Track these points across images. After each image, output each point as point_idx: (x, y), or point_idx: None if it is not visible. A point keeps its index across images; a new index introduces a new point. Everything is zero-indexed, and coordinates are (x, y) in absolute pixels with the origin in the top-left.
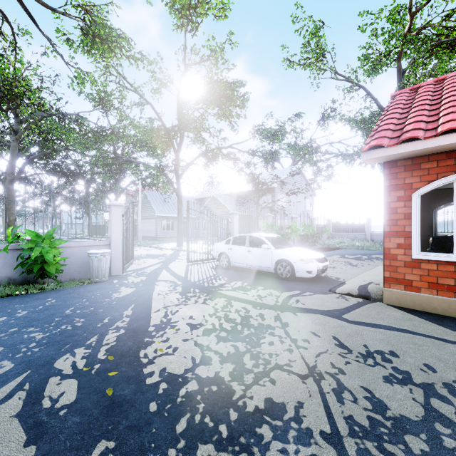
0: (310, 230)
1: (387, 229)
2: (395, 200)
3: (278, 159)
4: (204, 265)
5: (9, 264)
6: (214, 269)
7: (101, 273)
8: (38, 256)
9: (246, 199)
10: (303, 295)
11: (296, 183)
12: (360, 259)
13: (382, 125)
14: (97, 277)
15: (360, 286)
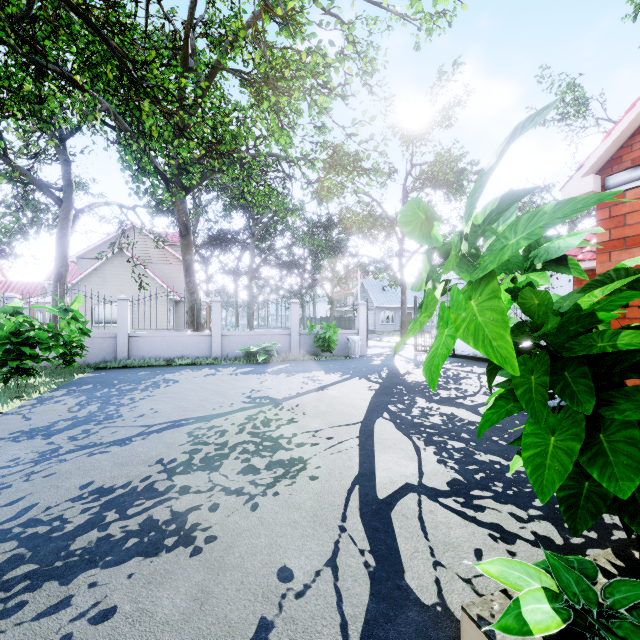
0: None
1: None
2: None
3: None
4: None
5: (307, 343)
6: None
7: (356, 352)
8: (325, 338)
9: None
10: None
11: None
12: None
13: None
14: (354, 355)
15: None
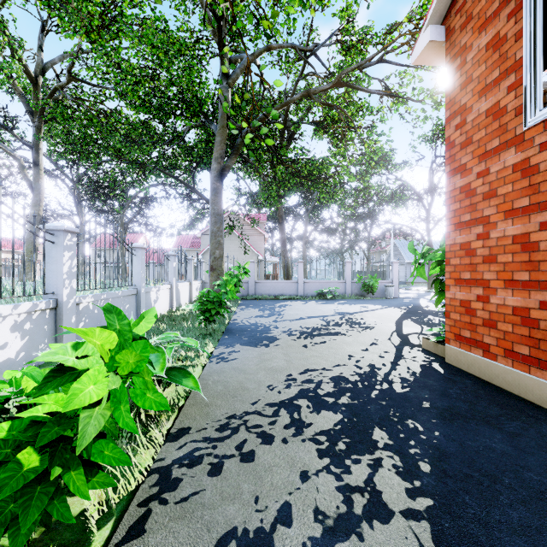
0: None
1: None
2: None
3: None
4: None
5: (356, 288)
6: None
7: (391, 295)
8: (369, 285)
9: None
10: None
11: None
12: None
13: None
14: (389, 296)
15: None
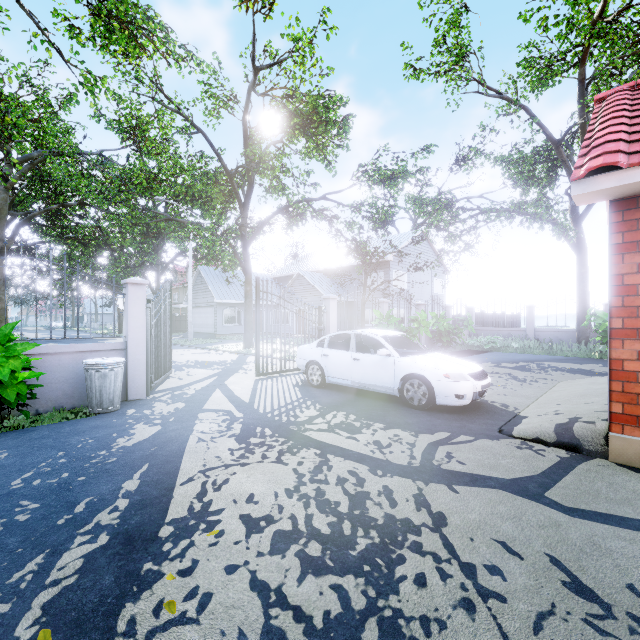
0: (444, 324)
1: (618, 325)
2: (635, 270)
3: (393, 221)
4: (282, 380)
5: None
6: (299, 388)
7: (106, 399)
8: None
9: (347, 279)
10: (457, 441)
11: (419, 255)
12: (526, 370)
13: (601, 135)
14: (100, 405)
15: (557, 426)
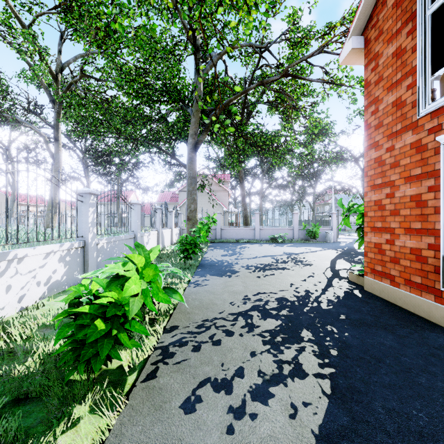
0: None
1: None
2: None
3: None
4: None
5: (302, 234)
6: None
7: (330, 240)
8: (312, 231)
9: None
10: None
11: None
12: None
13: None
14: (329, 241)
15: None
